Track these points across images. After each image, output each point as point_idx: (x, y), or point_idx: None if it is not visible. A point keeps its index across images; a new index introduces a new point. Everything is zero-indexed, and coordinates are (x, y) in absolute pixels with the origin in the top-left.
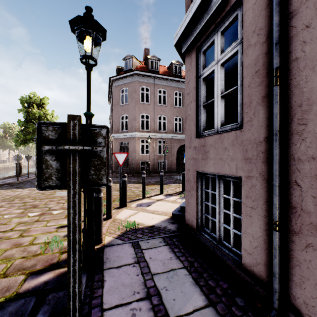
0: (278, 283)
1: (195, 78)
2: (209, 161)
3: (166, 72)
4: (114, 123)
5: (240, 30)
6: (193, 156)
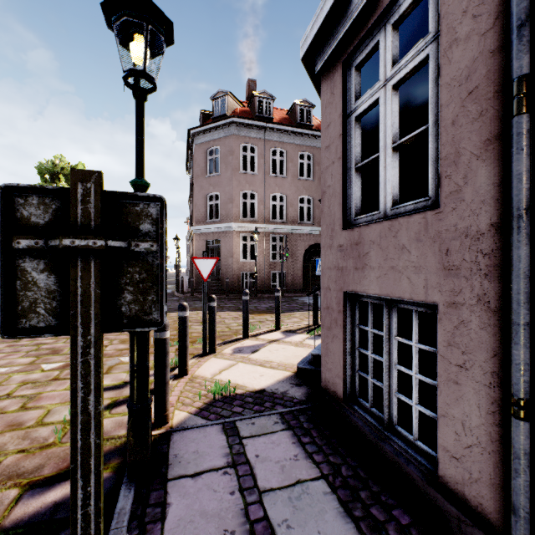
0: (525, 528)
1: (341, 117)
2: (369, 272)
3: (284, 119)
4: (196, 206)
5: (434, 16)
6: (337, 263)
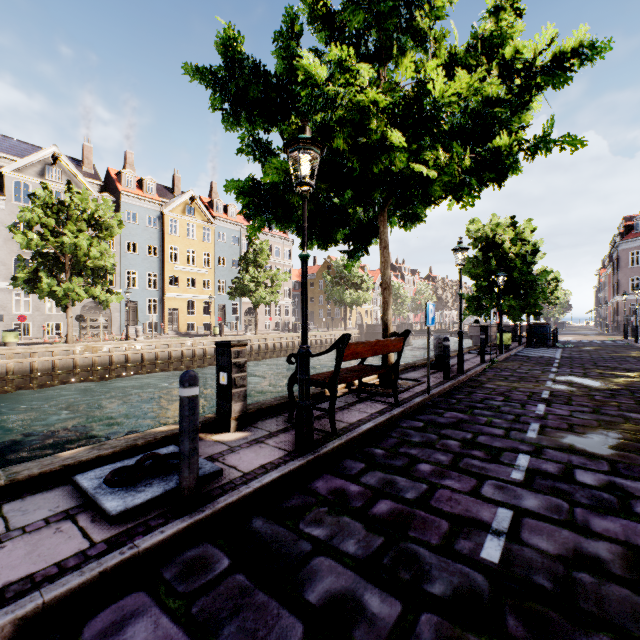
0: None
1: None
2: None
3: None
4: (620, 285)
5: None
6: None
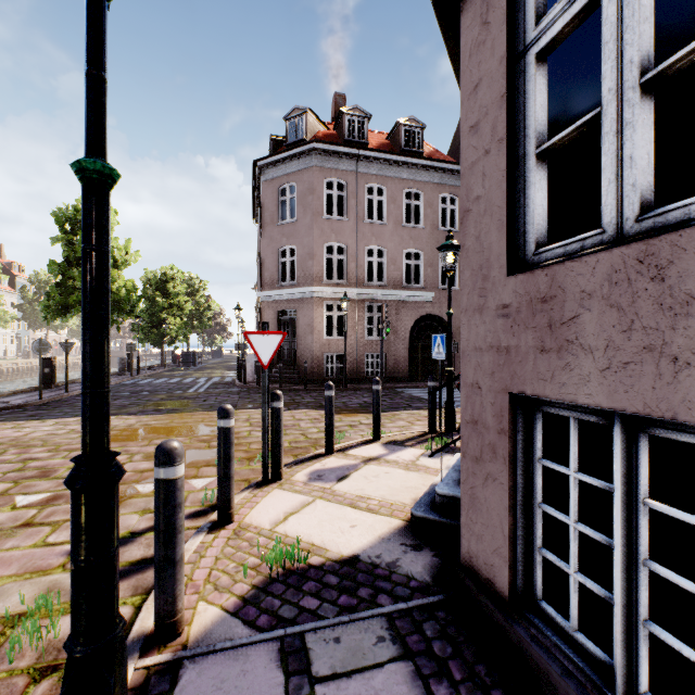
0: None
1: (504, 61)
2: (579, 357)
3: (384, 145)
4: (264, 265)
5: None
6: (495, 339)
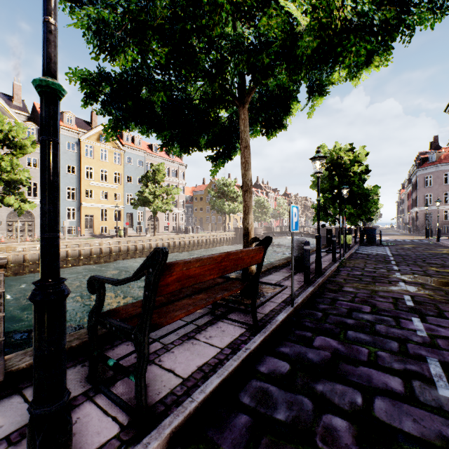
0: None
1: None
2: None
3: None
4: (418, 199)
5: None
6: None
